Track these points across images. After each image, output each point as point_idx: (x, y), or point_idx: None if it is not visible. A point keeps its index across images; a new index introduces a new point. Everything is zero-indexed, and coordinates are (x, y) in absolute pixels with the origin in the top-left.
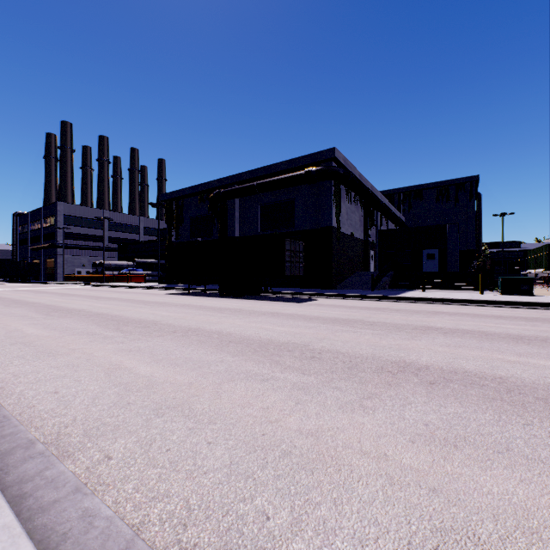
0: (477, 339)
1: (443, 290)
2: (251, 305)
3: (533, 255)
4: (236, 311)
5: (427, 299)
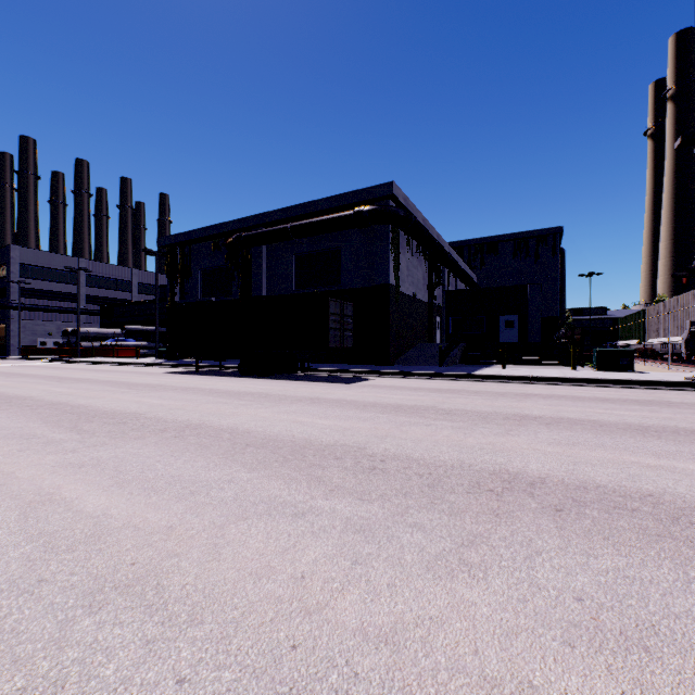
0: (592, 431)
1: (526, 366)
2: (282, 387)
3: (625, 323)
4: (261, 396)
5: (511, 377)
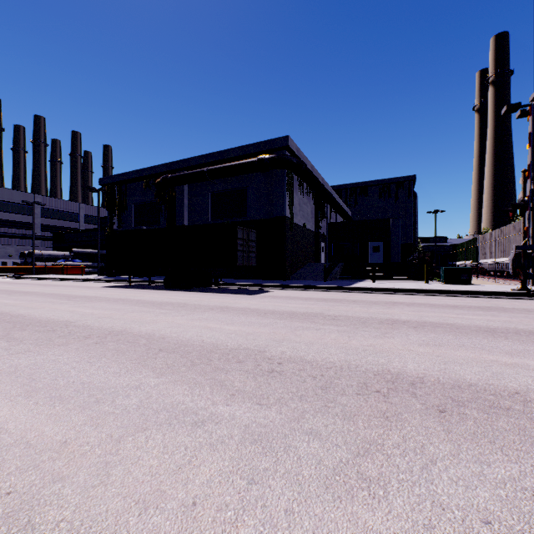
0: (451, 333)
1: (390, 281)
2: (198, 298)
3: (461, 248)
4: (179, 306)
5: (380, 289)
